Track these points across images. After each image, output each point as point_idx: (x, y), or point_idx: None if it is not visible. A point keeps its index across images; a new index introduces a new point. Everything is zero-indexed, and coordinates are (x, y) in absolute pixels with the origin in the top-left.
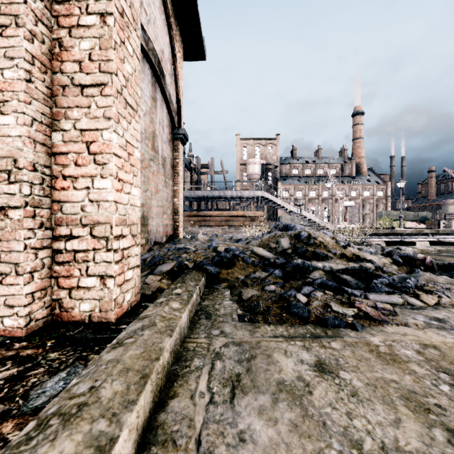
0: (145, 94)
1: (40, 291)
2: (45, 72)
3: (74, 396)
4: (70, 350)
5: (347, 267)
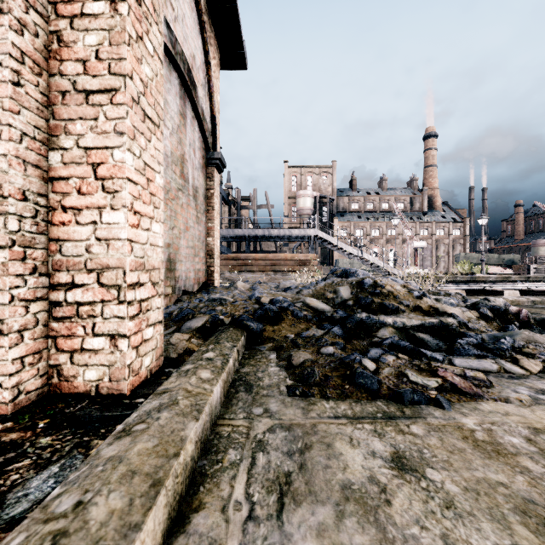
0: (172, 109)
1: (33, 355)
2: (39, 73)
3: (50, 518)
4: (68, 433)
5: (424, 323)
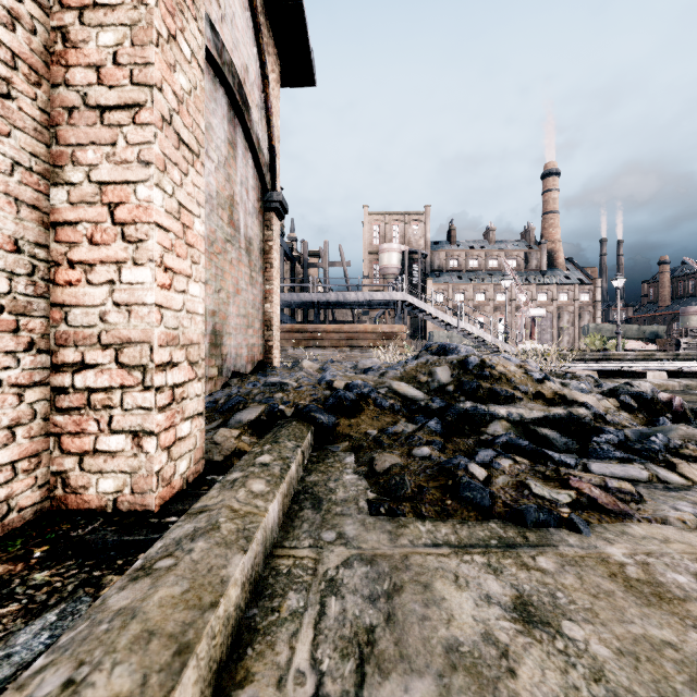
0: (218, 136)
1: (28, 460)
2: (37, 83)
3: None
4: (73, 565)
5: (548, 415)
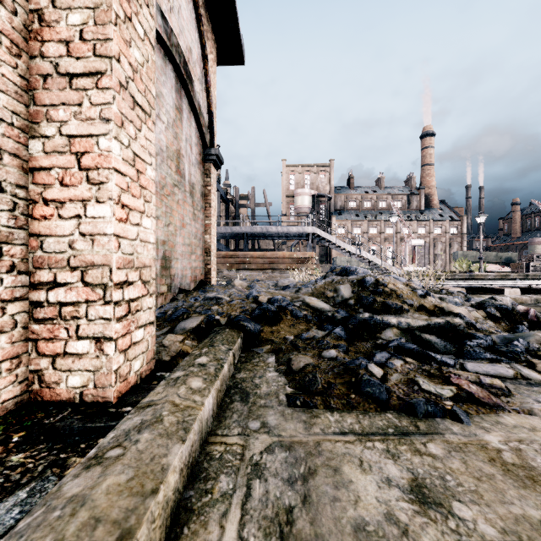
0: (167, 102)
1: (10, 361)
2: (17, 54)
3: None
4: (44, 448)
5: (430, 324)
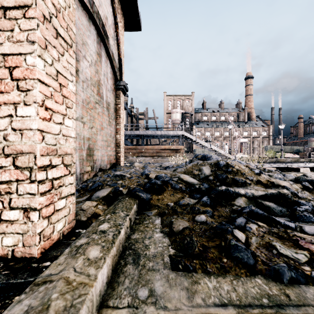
0: (91, 49)
1: None
2: None
3: None
4: None
5: (267, 194)
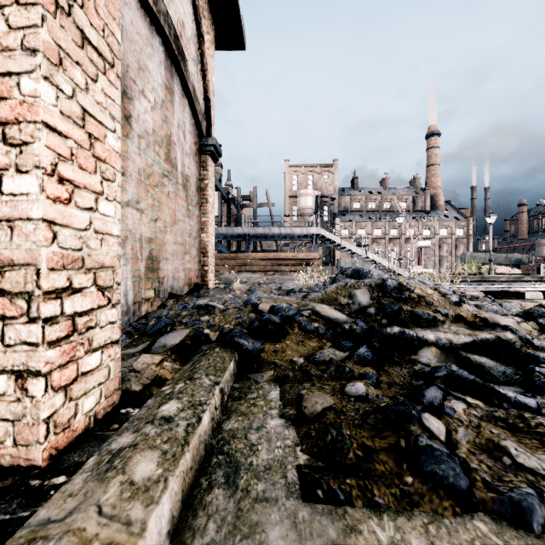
0: (155, 79)
1: None
2: None
3: None
4: None
5: (476, 340)
